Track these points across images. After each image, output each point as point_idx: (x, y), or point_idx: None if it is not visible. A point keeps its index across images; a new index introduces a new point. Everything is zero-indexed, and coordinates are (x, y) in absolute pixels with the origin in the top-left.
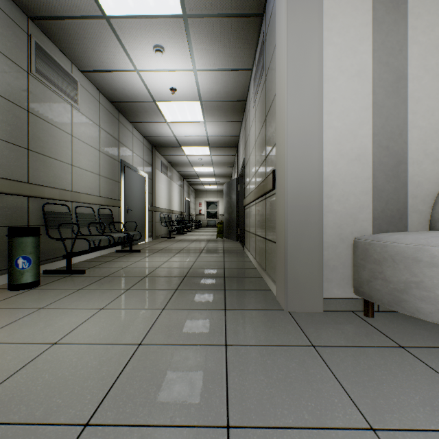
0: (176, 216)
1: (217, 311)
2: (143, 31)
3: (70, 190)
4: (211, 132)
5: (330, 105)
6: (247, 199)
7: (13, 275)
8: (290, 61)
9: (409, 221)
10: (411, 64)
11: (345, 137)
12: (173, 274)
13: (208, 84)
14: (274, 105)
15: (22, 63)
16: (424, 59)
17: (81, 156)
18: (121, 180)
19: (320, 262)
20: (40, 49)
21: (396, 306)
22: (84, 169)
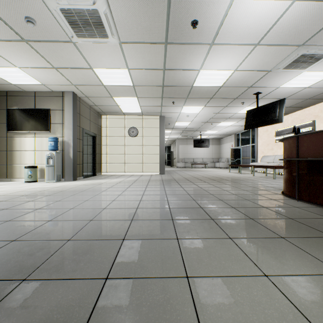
0: None
1: None
2: None
3: None
4: None
5: None
6: None
7: None
8: None
9: None
10: None
11: None
12: None
13: None
14: None
15: None
16: None
17: None
18: None
19: None
20: None
21: None
22: None
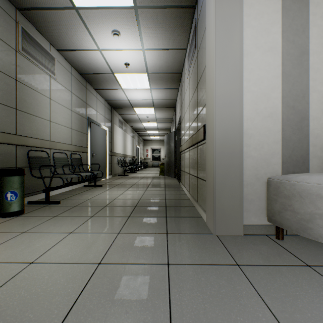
0: (129, 159)
1: (160, 235)
2: (103, 19)
3: (49, 140)
4: (155, 96)
5: (248, 74)
6: (182, 147)
7: (3, 205)
8: (217, 39)
9: (310, 165)
10: (312, 42)
11: (260, 99)
12: (127, 204)
13: (153, 60)
14: (204, 74)
15: (12, 43)
16: (322, 38)
17: (57, 114)
18: (87, 133)
19: (241, 196)
20: (25, 33)
21: (302, 233)
22: (59, 124)
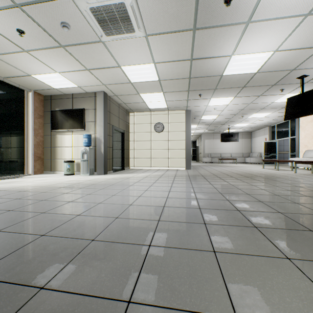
0: None
1: None
2: None
3: None
4: None
5: None
6: None
7: None
8: None
9: None
10: None
11: None
12: None
13: None
14: None
15: None
16: None
17: None
18: None
19: None
20: None
21: None
22: None
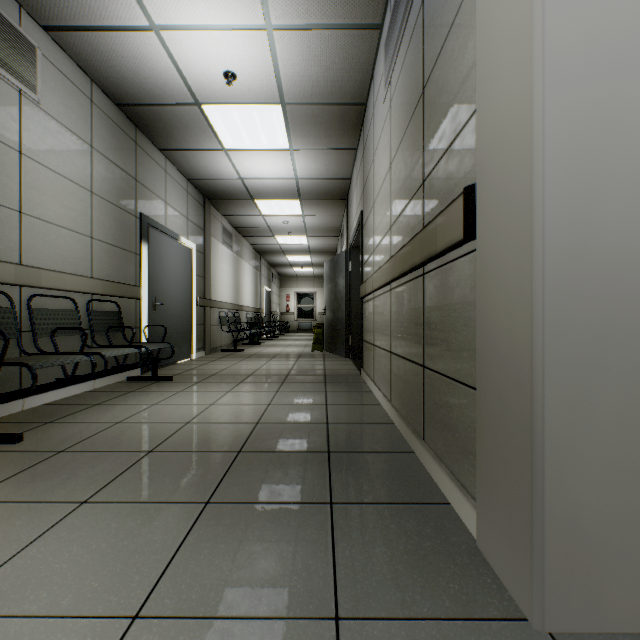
0: (248, 315)
1: (309, 633)
2: None
3: (15, 262)
4: (303, 170)
5: None
6: (369, 284)
7: None
8: None
9: None
10: None
11: None
12: (217, 441)
13: (295, 64)
14: (458, 27)
15: None
16: None
17: (45, 197)
18: (140, 251)
19: None
20: None
21: None
22: (52, 222)
